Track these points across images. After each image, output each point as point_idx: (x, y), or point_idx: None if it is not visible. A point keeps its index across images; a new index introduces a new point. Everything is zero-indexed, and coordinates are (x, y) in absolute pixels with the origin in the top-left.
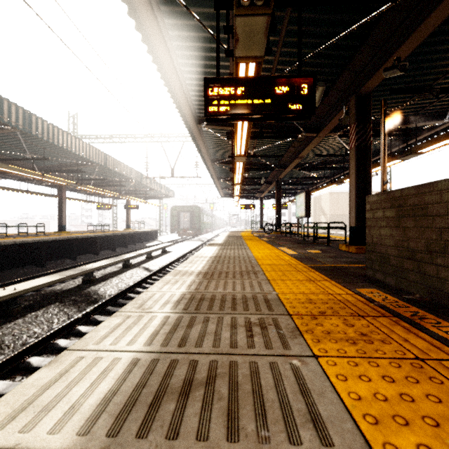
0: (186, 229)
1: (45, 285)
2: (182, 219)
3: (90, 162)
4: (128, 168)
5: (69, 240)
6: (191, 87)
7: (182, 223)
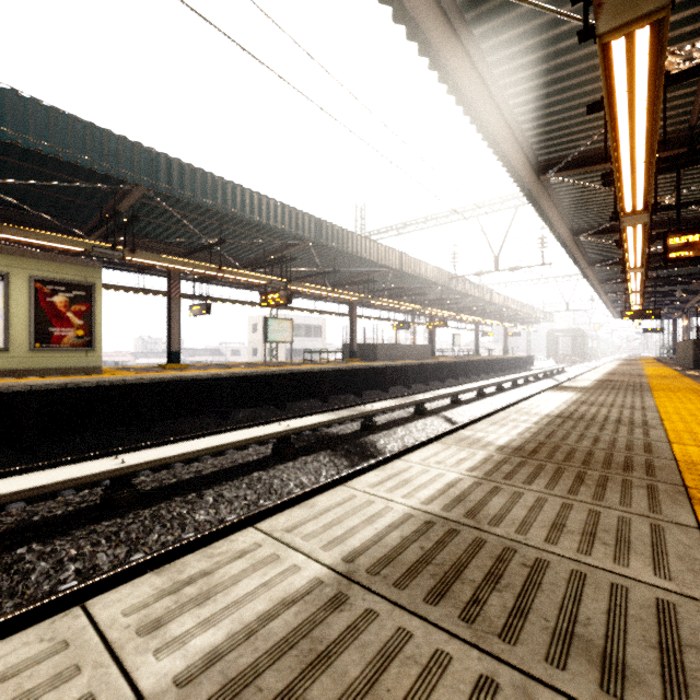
0: (565, 355)
1: (543, 372)
2: (560, 344)
3: (508, 308)
4: (528, 307)
5: (502, 360)
6: (605, 286)
7: (560, 348)
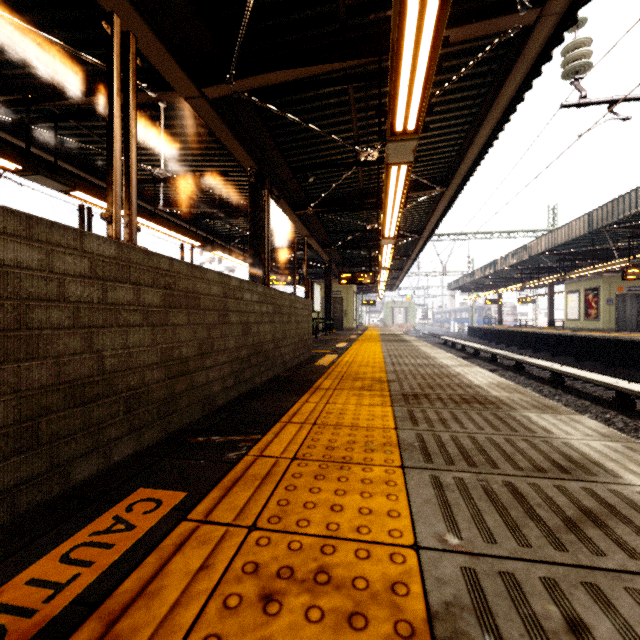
0: None
1: None
2: None
3: None
4: None
5: None
6: None
7: None
